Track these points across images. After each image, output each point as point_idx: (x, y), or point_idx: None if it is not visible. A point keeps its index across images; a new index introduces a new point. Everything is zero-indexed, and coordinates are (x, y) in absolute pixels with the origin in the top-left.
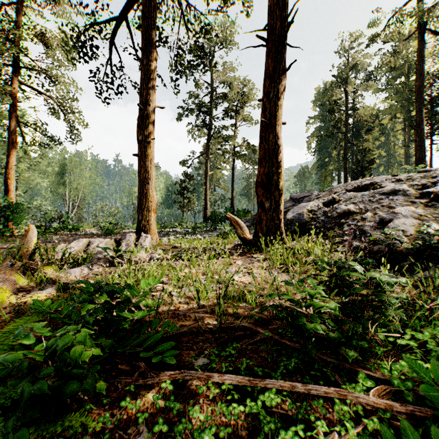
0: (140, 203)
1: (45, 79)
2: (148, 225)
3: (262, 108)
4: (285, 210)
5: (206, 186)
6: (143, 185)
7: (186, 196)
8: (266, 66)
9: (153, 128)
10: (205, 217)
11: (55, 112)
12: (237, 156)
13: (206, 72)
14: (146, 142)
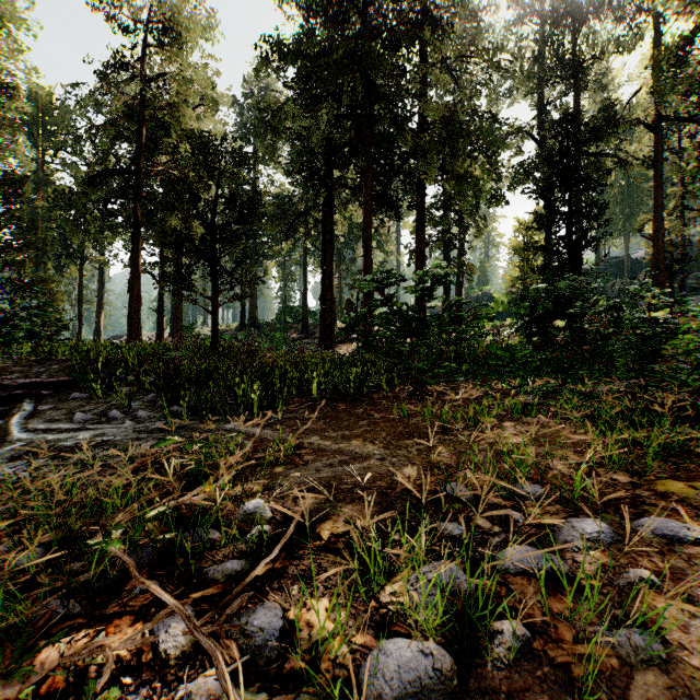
0: None
1: None
2: None
3: (96, 315)
4: None
5: None
6: None
7: None
8: (97, 303)
9: None
10: None
11: None
12: None
13: None
14: None
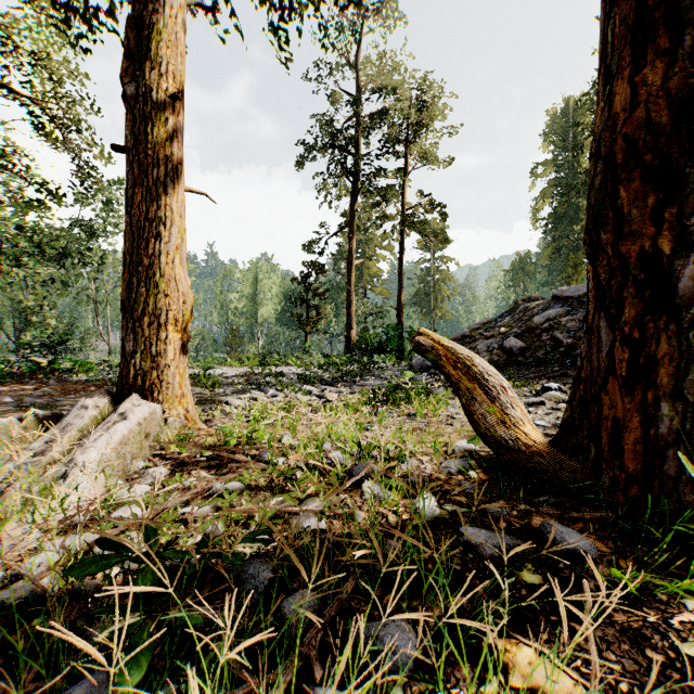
0: (130, 299)
1: (12, 55)
2: (155, 370)
3: None
4: (548, 327)
5: (351, 286)
6: (137, 241)
7: (313, 304)
8: None
9: (175, 64)
10: (348, 343)
11: (47, 132)
12: (410, 223)
13: (348, 4)
14: (149, 102)
